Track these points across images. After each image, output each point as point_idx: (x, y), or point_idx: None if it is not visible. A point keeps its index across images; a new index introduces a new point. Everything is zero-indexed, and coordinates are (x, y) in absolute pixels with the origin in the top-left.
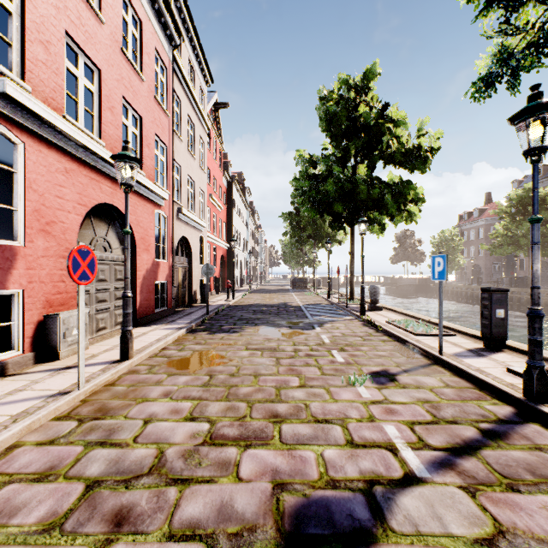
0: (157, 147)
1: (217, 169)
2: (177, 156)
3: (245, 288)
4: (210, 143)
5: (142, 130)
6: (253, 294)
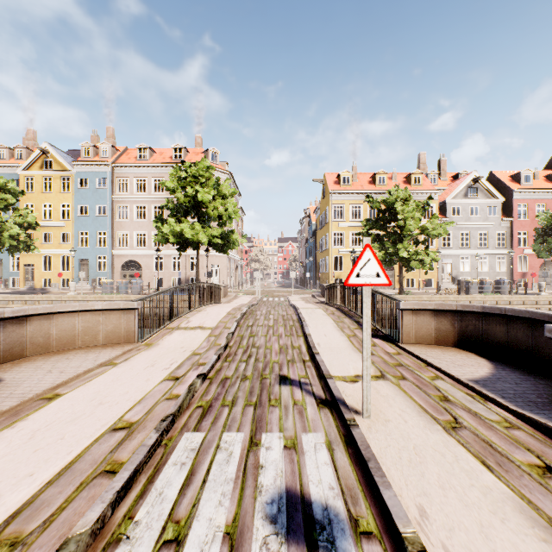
0: None
1: None
2: None
3: None
4: None
5: None
6: None
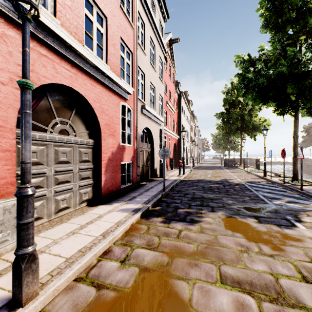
0: (124, 52)
1: (171, 85)
2: (141, 65)
3: (189, 165)
4: (166, 67)
5: (107, 29)
6: (196, 170)
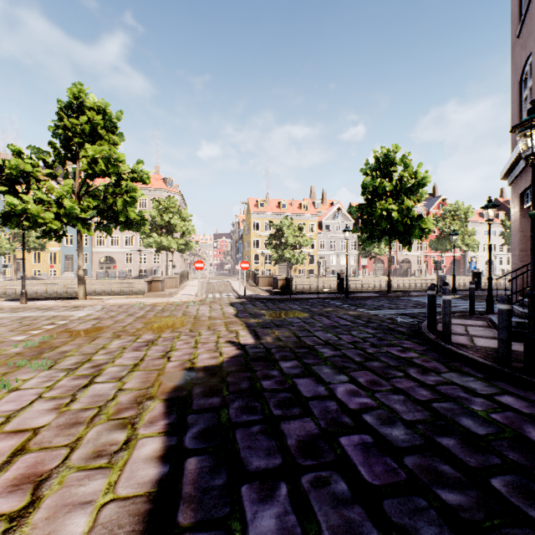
0: None
1: None
2: None
3: None
4: None
5: None
6: None
